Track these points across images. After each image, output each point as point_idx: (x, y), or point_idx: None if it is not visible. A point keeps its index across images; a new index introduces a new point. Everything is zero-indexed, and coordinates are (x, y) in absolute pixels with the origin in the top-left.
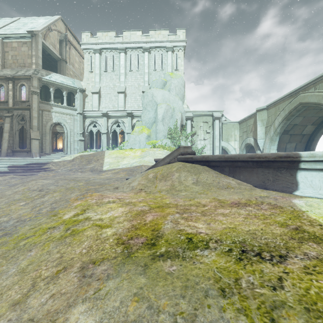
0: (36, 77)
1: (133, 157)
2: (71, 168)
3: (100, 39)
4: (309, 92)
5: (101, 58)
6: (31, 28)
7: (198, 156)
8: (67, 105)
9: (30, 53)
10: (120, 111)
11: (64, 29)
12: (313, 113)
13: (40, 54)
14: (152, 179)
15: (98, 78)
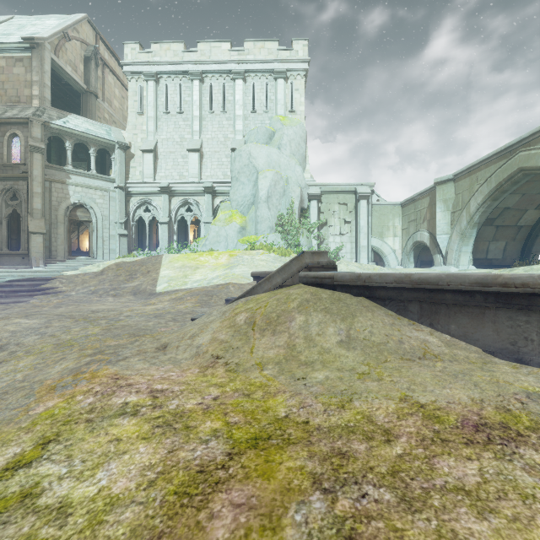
0: (39, 121)
1: (214, 266)
2: (97, 289)
3: (156, 56)
4: (538, 148)
5: (159, 90)
6: (31, 34)
7: (346, 274)
8: (99, 172)
9: (29, 79)
10: (193, 184)
11: (94, 37)
12: None
13: (47, 80)
14: (243, 328)
15: (152, 125)
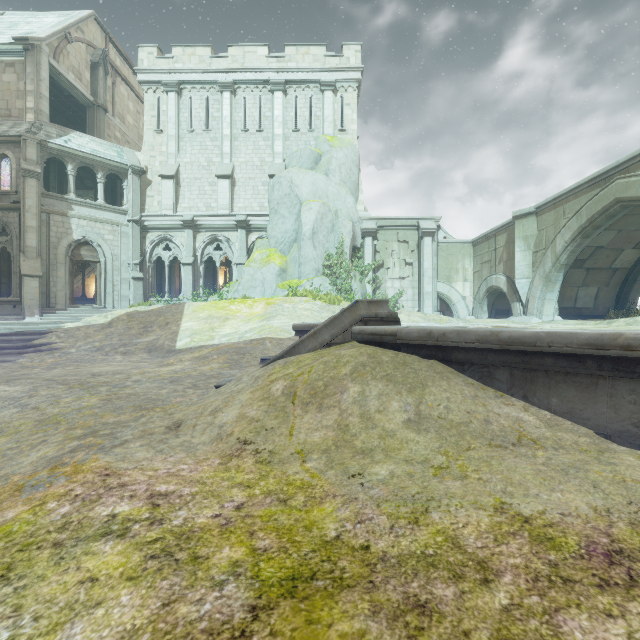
0: (34, 139)
1: (248, 317)
2: (103, 345)
3: (178, 62)
4: (639, 175)
5: (181, 103)
6: (24, 33)
7: (414, 330)
8: (109, 202)
9: (22, 88)
10: (223, 217)
11: (103, 39)
12: (639, 223)
13: (44, 89)
14: (280, 400)
15: (174, 145)
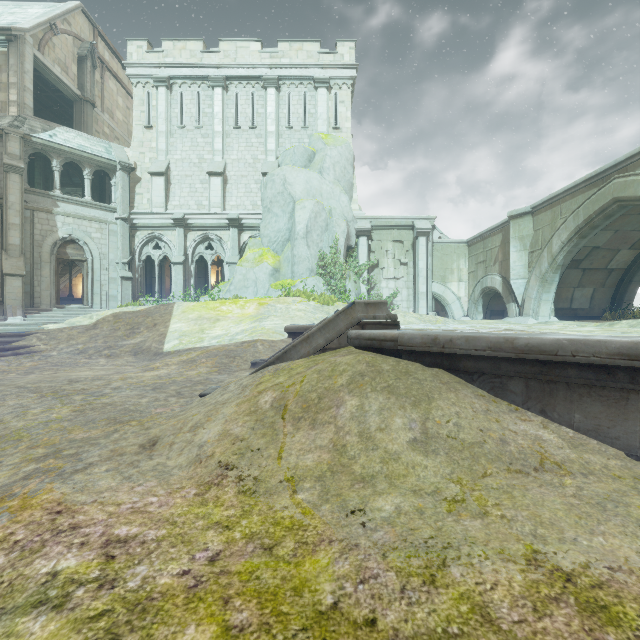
0: (17, 133)
1: (239, 318)
2: (86, 347)
3: (168, 56)
4: (638, 174)
5: (172, 99)
6: (8, 24)
7: (417, 336)
8: (97, 200)
9: (5, 80)
10: (214, 216)
11: (90, 32)
12: (637, 224)
13: (28, 82)
14: (269, 415)
15: (164, 142)
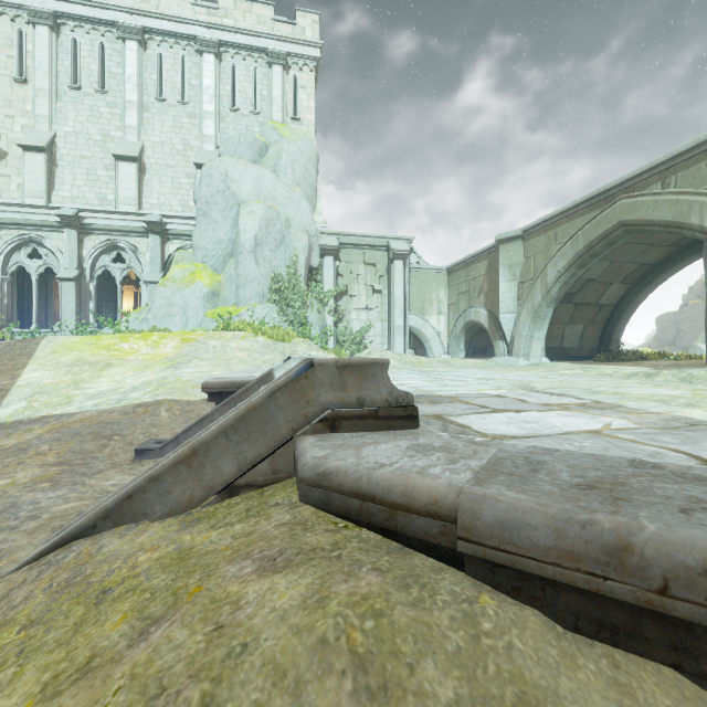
0: None
1: (146, 362)
2: None
3: None
4: (648, 194)
5: (59, 45)
6: None
7: (534, 519)
8: None
9: None
10: (125, 216)
11: None
12: (633, 254)
13: None
14: None
15: (46, 104)
